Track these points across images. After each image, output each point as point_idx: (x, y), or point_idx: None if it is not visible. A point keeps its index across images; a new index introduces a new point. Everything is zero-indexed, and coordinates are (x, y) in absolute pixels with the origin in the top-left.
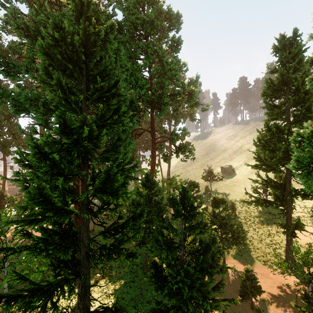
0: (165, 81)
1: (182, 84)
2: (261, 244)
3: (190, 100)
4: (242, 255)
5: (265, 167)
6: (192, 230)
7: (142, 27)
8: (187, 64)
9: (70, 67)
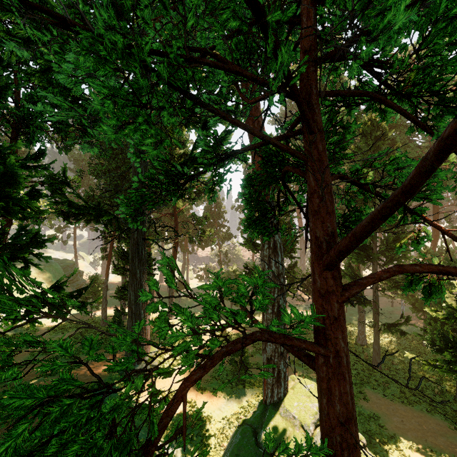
0: None
1: None
2: None
3: None
4: None
5: None
6: None
7: None
8: None
9: None
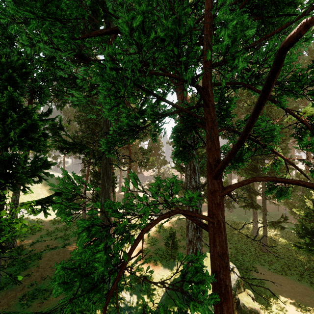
0: None
1: None
2: None
3: None
4: None
5: None
6: None
7: None
8: None
9: None
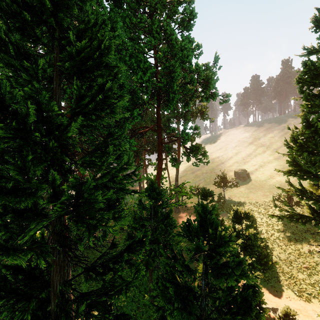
0: (174, 64)
1: (197, 67)
2: (291, 267)
3: (206, 90)
4: (269, 281)
5: (299, 173)
6: (222, 278)
7: (146, 3)
8: (201, 46)
9: (27, 19)
